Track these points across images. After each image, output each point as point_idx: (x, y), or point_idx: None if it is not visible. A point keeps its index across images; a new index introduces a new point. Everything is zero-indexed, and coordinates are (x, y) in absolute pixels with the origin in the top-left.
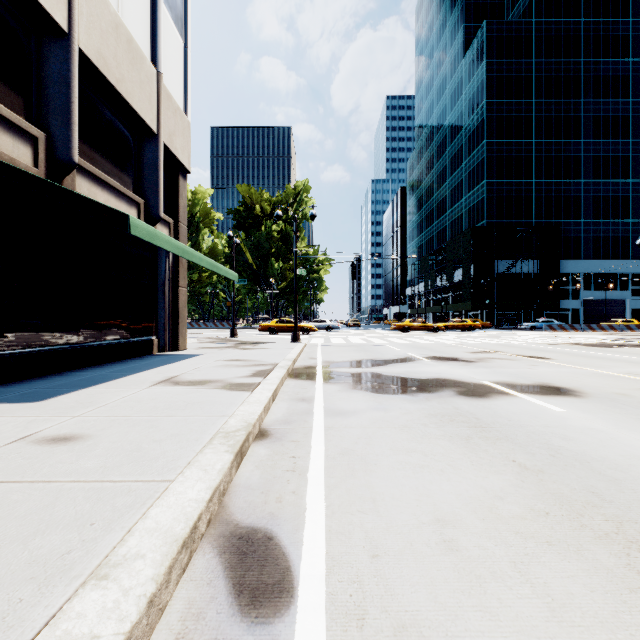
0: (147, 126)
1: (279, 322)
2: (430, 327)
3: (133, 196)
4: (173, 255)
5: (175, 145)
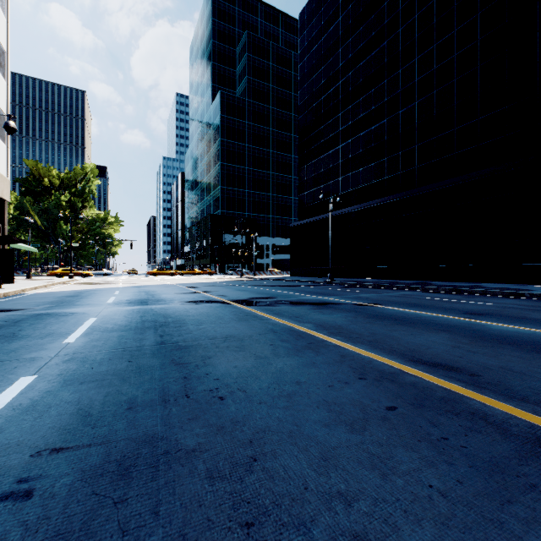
0: None
1: (64, 270)
2: (169, 273)
3: None
4: None
5: (4, 194)
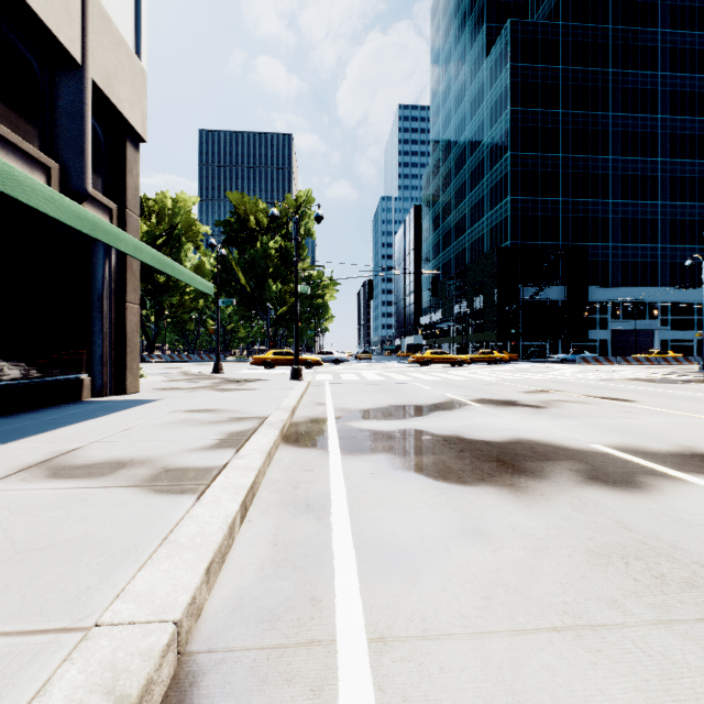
0: (62, 47)
1: (276, 354)
2: (454, 360)
3: (36, 153)
4: (117, 256)
5: (118, 94)
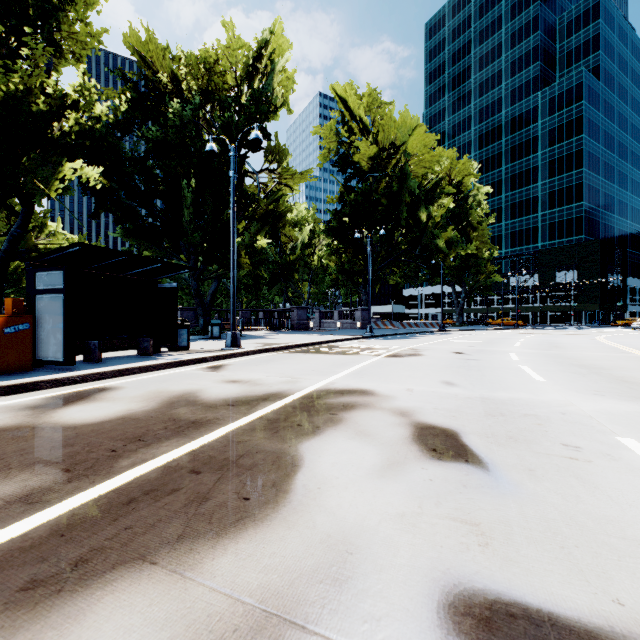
0: None
1: None
2: None
3: None
4: None
5: None
